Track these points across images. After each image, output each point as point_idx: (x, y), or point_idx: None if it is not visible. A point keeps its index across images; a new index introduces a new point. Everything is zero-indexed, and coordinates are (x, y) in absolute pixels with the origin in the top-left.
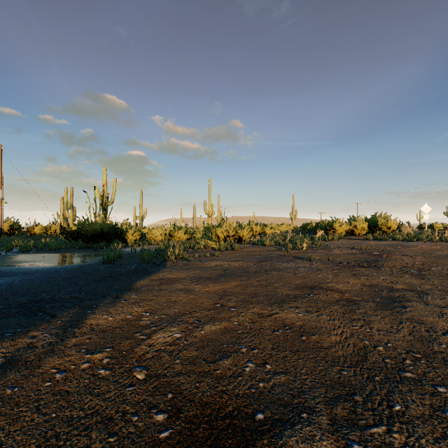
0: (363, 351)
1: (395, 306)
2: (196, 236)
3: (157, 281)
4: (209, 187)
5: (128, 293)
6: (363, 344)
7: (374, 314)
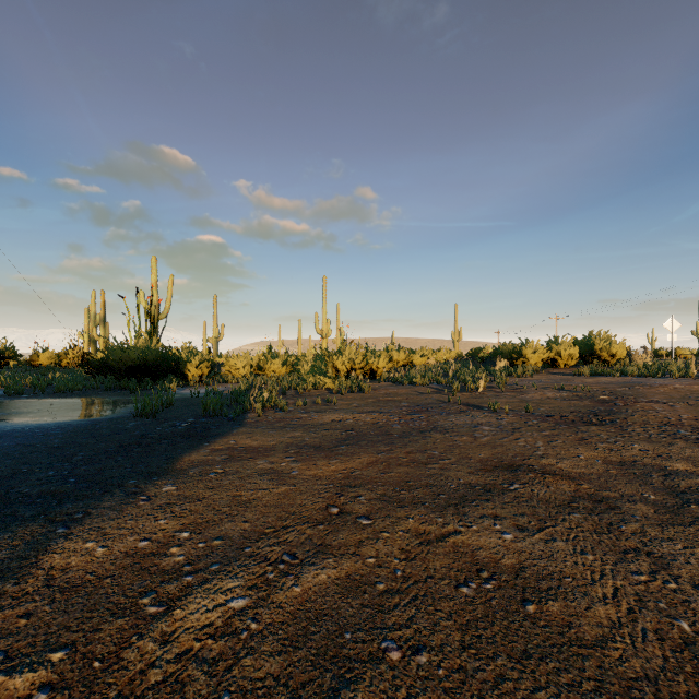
0: (690, 659)
1: (697, 514)
2: (301, 370)
3: (222, 452)
4: (323, 292)
5: (159, 482)
6: (680, 631)
7: (664, 537)
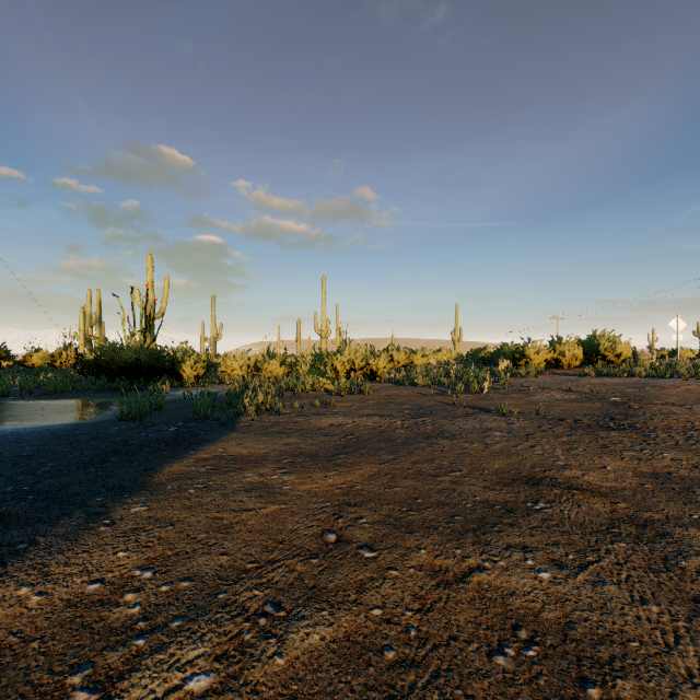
0: None
1: None
2: (299, 370)
3: (208, 462)
4: (323, 291)
5: (129, 501)
6: None
7: None
